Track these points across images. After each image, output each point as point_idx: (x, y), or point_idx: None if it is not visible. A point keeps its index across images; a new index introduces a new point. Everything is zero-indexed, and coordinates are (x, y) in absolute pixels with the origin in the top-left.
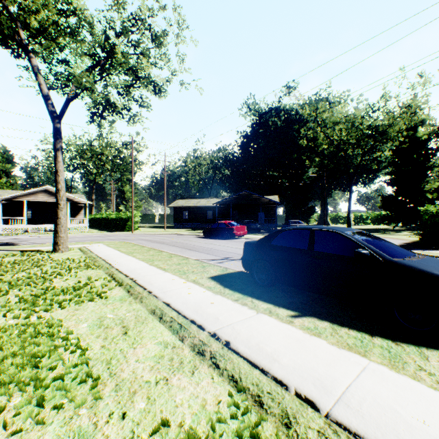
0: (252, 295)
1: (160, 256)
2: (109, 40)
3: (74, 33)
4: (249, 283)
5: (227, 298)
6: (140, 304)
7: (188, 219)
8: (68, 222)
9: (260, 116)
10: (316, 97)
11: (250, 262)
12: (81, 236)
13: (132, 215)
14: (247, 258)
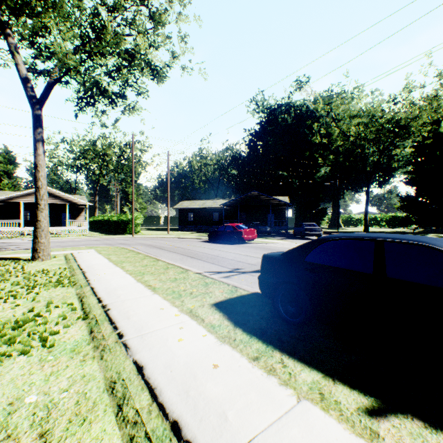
0: (279, 347)
1: (155, 267)
2: (98, 13)
3: (54, 2)
4: (270, 317)
5: (240, 352)
6: (98, 362)
7: (194, 222)
8: (67, 224)
9: (269, 113)
10: (328, 92)
11: (272, 285)
12: (77, 239)
13: (133, 217)
14: (267, 280)
